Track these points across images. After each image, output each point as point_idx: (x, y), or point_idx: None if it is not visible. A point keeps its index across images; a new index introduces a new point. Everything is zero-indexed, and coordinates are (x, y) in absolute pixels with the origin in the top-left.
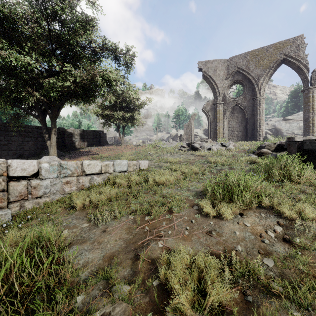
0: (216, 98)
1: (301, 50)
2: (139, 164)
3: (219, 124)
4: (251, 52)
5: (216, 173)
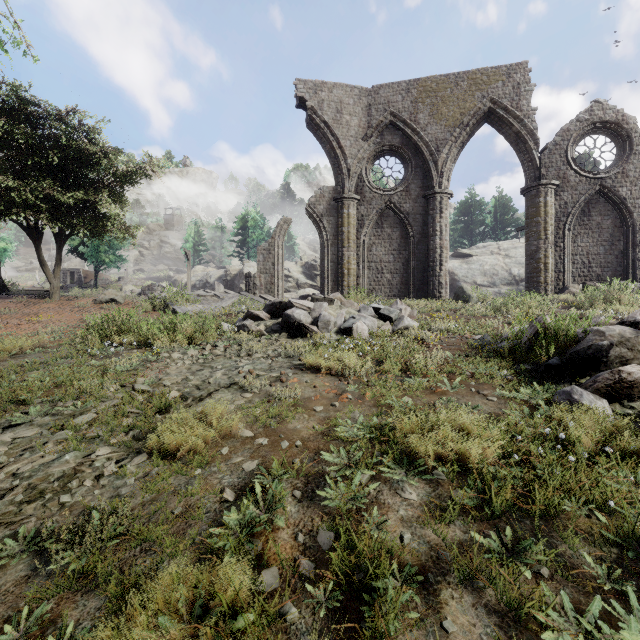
0: (340, 184)
1: (524, 97)
2: None
3: (349, 252)
4: (422, 82)
5: None
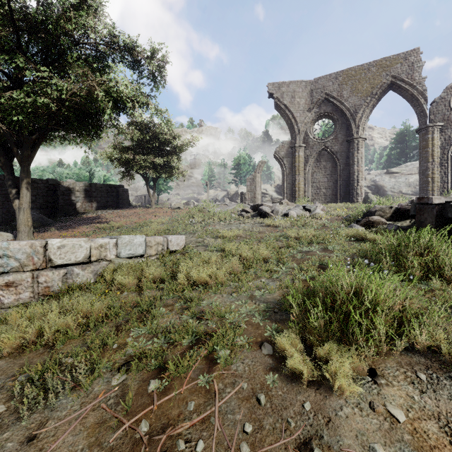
0: (294, 138)
1: (417, 71)
2: (168, 242)
3: (299, 177)
4: (345, 72)
5: (300, 259)
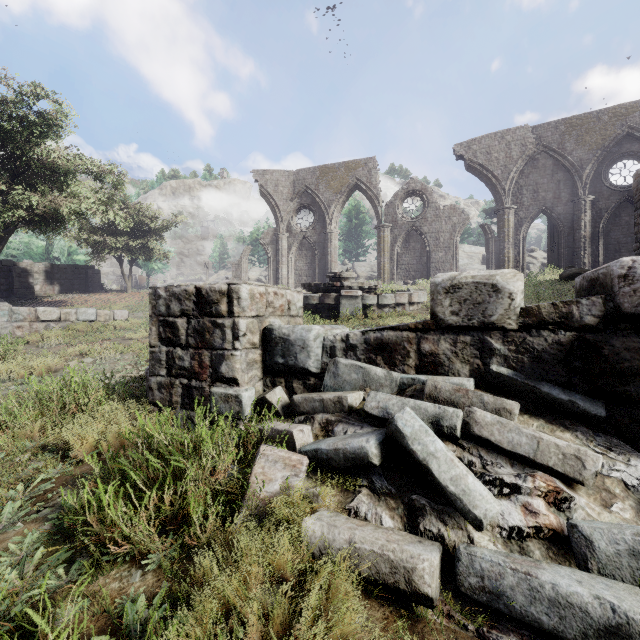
0: (278, 226)
1: (374, 176)
2: (114, 314)
3: (282, 265)
4: (321, 168)
5: None
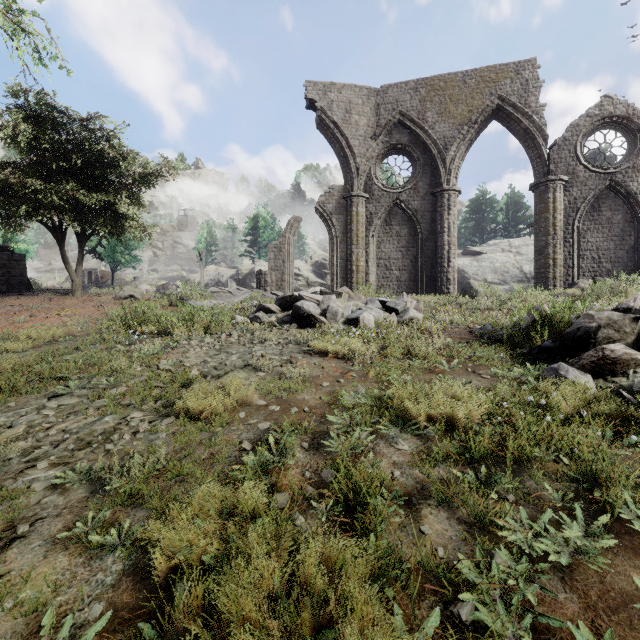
0: (349, 183)
1: (533, 93)
2: None
3: (358, 249)
4: (430, 81)
5: None
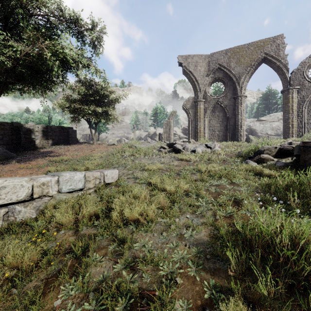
0: (196, 95)
1: (281, 50)
2: (104, 176)
3: (200, 123)
4: (232, 49)
5: (214, 192)
